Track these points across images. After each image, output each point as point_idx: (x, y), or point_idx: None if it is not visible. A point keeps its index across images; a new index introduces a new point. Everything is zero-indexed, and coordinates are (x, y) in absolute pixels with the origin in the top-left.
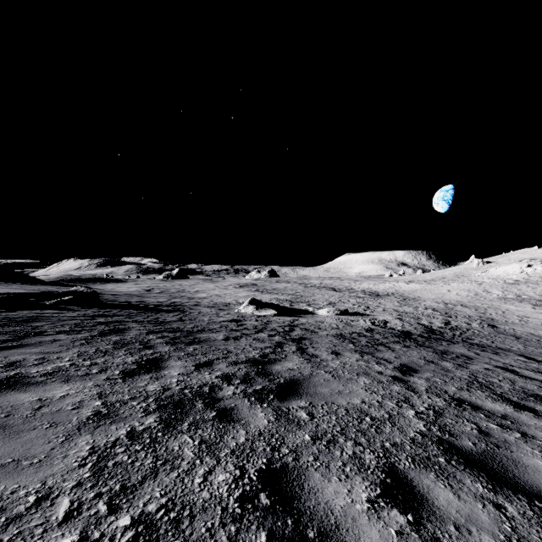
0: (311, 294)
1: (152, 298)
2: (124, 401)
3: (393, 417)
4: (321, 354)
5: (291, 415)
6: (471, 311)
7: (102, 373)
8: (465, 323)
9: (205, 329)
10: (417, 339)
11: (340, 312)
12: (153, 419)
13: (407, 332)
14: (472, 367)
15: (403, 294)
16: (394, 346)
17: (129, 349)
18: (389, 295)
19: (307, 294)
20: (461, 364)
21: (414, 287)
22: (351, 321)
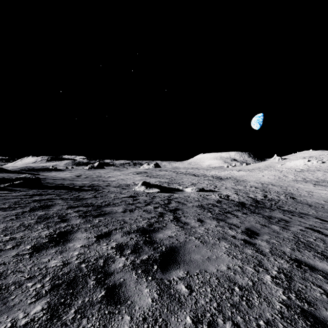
0: (180, 178)
1: (79, 181)
2: (21, 283)
3: (256, 284)
4: (190, 222)
5: (172, 289)
6: (278, 188)
7: (14, 248)
8: (276, 196)
9: (110, 203)
10: (250, 207)
11: (199, 189)
12: (41, 306)
13: (242, 202)
14: (292, 229)
15: (236, 178)
16: (237, 214)
17: (48, 223)
18: (227, 178)
19: (178, 178)
20: (284, 227)
21: (242, 173)
22: (207, 195)
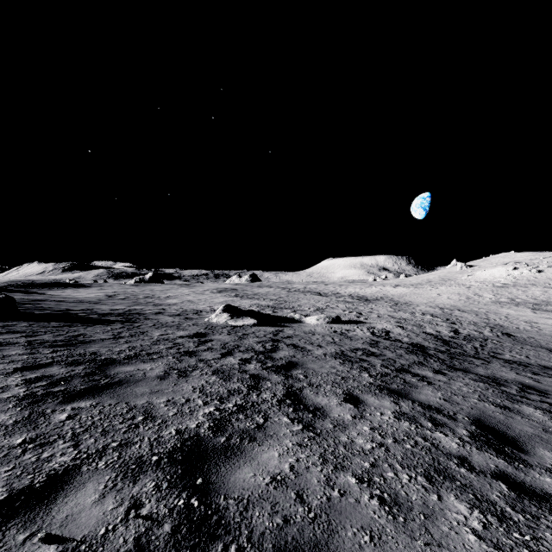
0: (295, 299)
1: (107, 305)
2: None
3: None
4: (329, 404)
5: None
6: (472, 316)
7: None
8: (475, 331)
9: (142, 352)
10: (439, 356)
11: (332, 319)
12: None
13: (419, 345)
14: None
15: (393, 298)
16: (424, 373)
17: None
18: (378, 299)
19: (292, 299)
20: (551, 410)
21: (402, 291)
22: (347, 331)
